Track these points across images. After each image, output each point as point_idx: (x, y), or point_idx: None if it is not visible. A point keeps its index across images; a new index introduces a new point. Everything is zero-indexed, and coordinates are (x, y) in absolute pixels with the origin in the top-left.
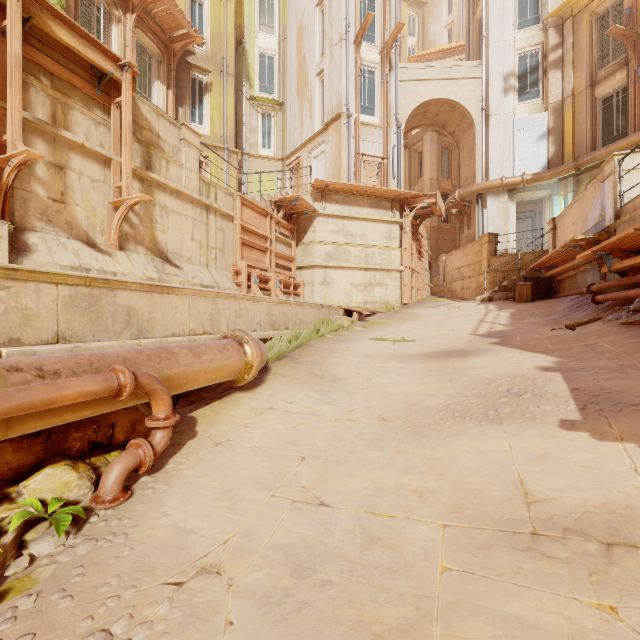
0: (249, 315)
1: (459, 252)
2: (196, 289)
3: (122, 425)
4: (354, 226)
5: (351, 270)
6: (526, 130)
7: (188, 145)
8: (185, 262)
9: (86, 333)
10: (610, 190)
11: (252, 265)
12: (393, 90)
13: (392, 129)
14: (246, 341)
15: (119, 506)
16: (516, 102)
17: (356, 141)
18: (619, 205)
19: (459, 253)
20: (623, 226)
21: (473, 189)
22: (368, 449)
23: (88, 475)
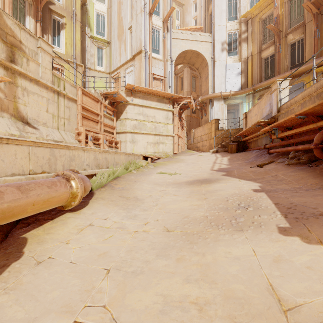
0: (80, 159)
1: (201, 128)
2: (35, 141)
3: None
4: (149, 111)
5: (147, 135)
6: (231, 70)
7: (44, 51)
8: (41, 125)
9: None
10: (275, 98)
11: (89, 130)
12: (169, 42)
13: (168, 62)
14: (72, 178)
15: None
16: (227, 56)
17: (150, 66)
18: (279, 105)
19: (201, 128)
20: (282, 115)
21: (207, 97)
22: (157, 258)
23: None
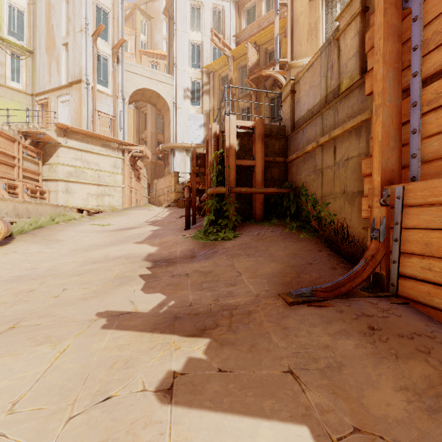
0: None
1: (163, 179)
2: None
3: None
4: (90, 157)
5: (88, 185)
6: (194, 121)
7: None
8: None
9: None
10: None
11: (0, 175)
12: (120, 76)
13: (119, 100)
14: None
15: None
16: (190, 105)
17: (93, 101)
18: None
19: (163, 180)
20: None
21: (169, 146)
22: (62, 257)
23: None
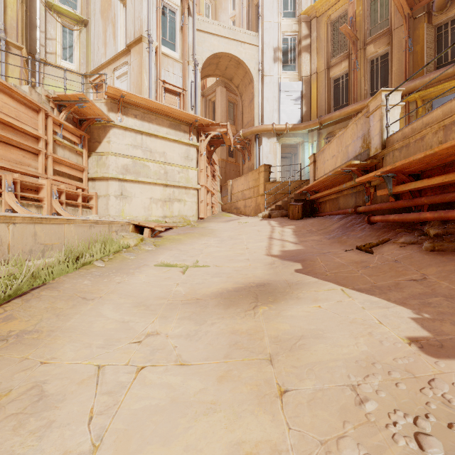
0: None
1: (242, 178)
2: None
3: None
4: (153, 143)
5: (150, 185)
6: (288, 92)
7: None
8: None
9: None
10: (376, 123)
11: (7, 167)
12: (191, 33)
13: (191, 66)
14: None
15: None
16: (281, 70)
17: (157, 67)
18: (385, 136)
19: (242, 179)
20: (393, 153)
21: (253, 130)
22: None
23: None
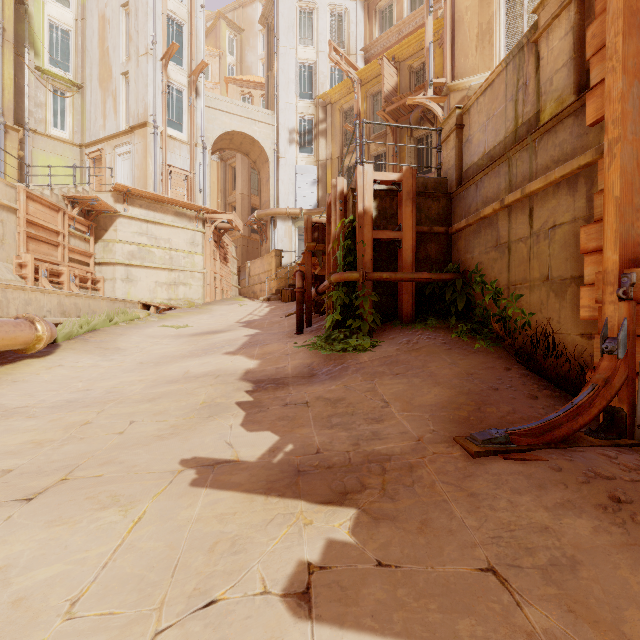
0: (39, 304)
1: (259, 261)
2: None
3: None
4: (159, 230)
5: (156, 270)
6: (304, 175)
7: None
8: None
9: None
10: None
11: (40, 258)
12: (200, 114)
13: (199, 148)
14: (37, 321)
15: None
16: (298, 152)
17: (163, 151)
18: None
19: (259, 262)
20: None
21: (267, 212)
22: (124, 373)
23: None
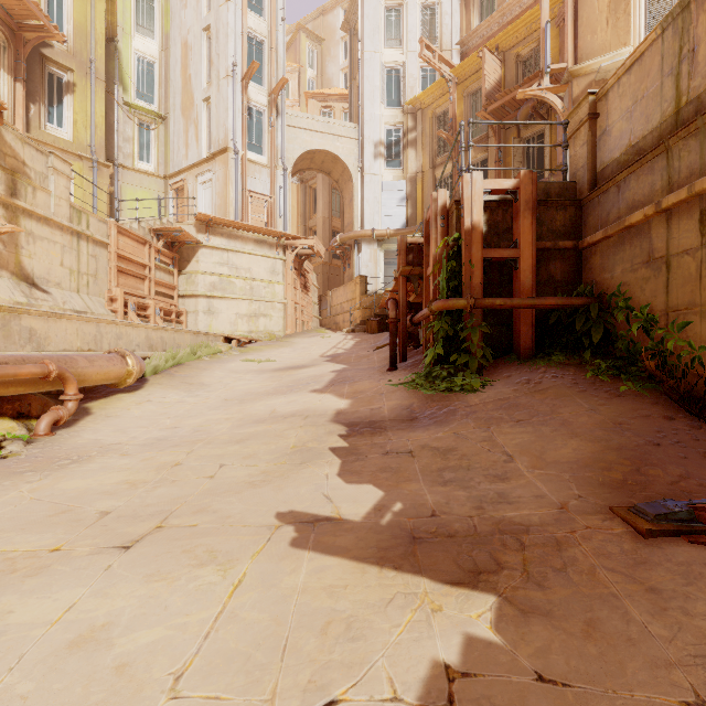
0: (129, 338)
1: (341, 289)
2: (83, 316)
3: (36, 405)
4: (239, 260)
5: (236, 301)
6: (391, 192)
7: (57, 173)
8: (54, 287)
9: (1, 345)
10: None
11: (129, 292)
12: (280, 134)
13: (279, 171)
14: (128, 355)
15: (50, 438)
16: (384, 167)
17: (244, 177)
18: None
19: (341, 290)
20: None
21: (351, 235)
22: (210, 411)
23: (24, 426)
